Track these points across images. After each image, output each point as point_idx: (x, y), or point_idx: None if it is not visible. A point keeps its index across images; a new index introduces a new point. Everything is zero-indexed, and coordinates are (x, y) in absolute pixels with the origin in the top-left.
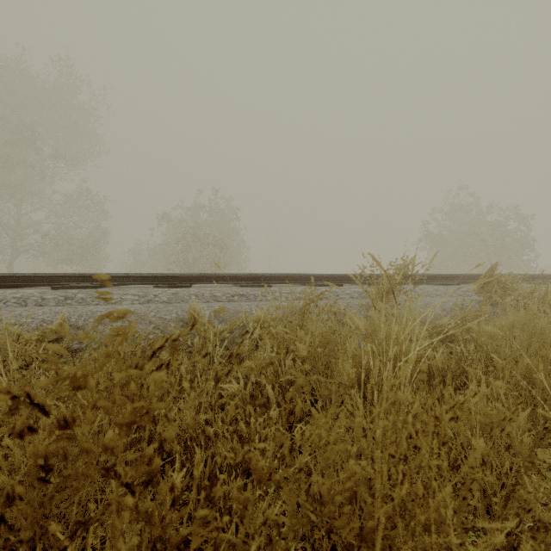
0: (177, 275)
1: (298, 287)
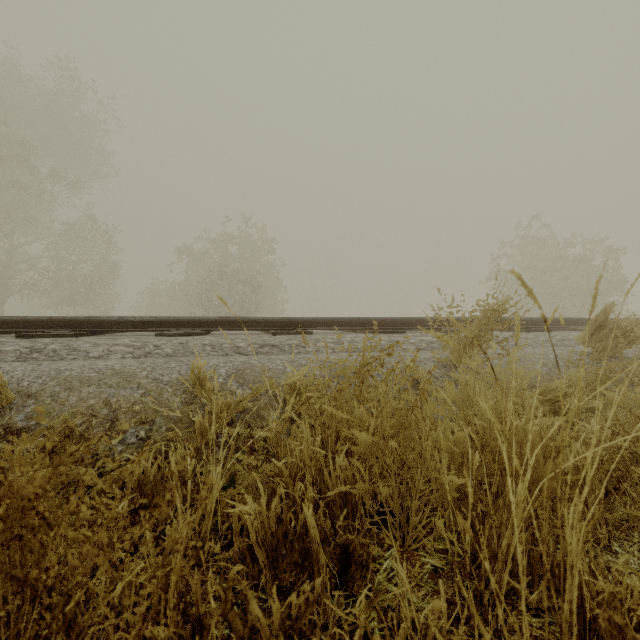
0: (190, 320)
1: (347, 335)
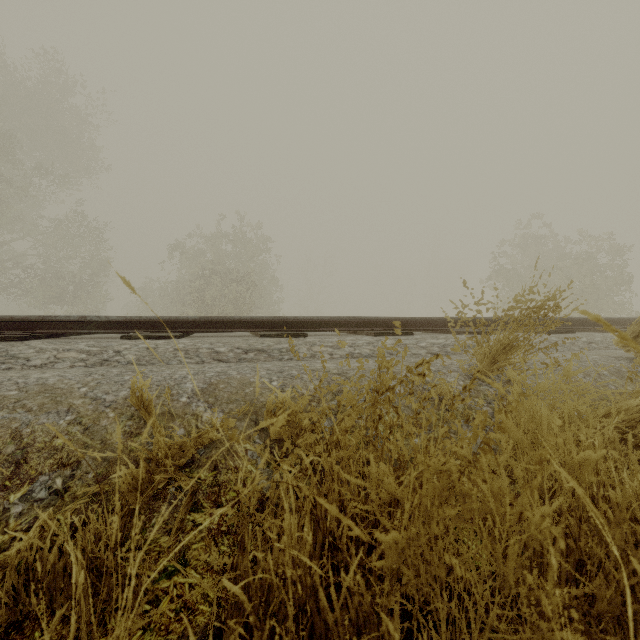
0: (165, 319)
1: (347, 338)
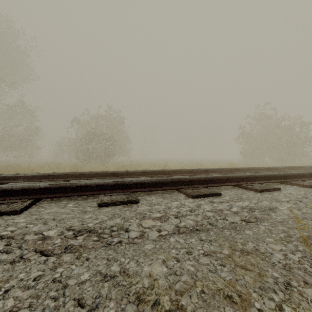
0: (18, 188)
1: (172, 203)
